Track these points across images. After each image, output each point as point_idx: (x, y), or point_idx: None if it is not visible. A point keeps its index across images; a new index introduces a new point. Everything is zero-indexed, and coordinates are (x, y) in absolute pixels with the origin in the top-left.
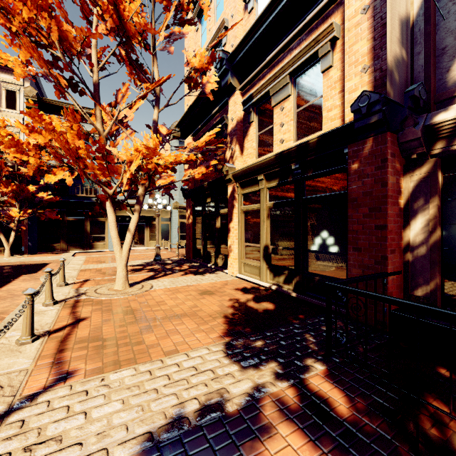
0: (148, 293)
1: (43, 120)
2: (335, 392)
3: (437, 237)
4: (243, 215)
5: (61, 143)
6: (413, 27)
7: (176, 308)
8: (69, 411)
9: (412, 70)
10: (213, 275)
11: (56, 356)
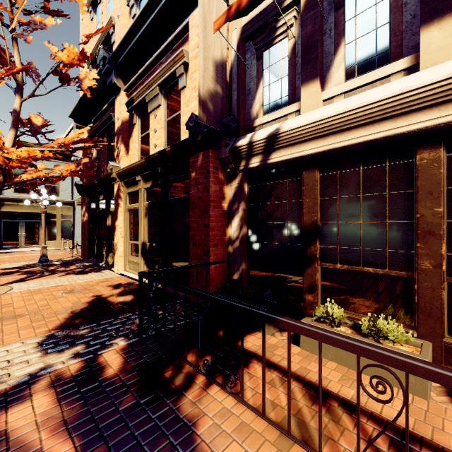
0: None
1: None
2: (118, 360)
3: (243, 233)
4: (128, 213)
5: None
6: (232, 68)
7: (22, 309)
8: None
9: (231, 102)
10: (96, 274)
11: None
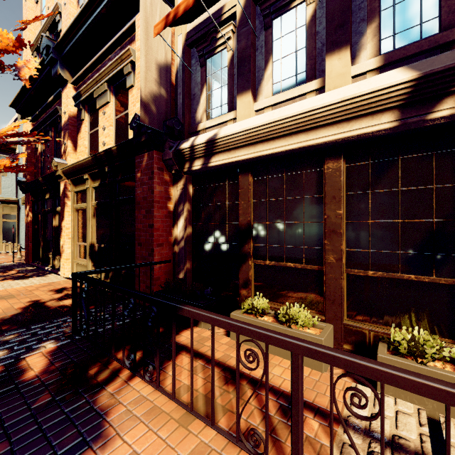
0: None
1: None
2: (43, 362)
3: (188, 233)
4: (76, 214)
5: None
6: (178, 72)
7: None
8: None
9: (177, 105)
10: (39, 278)
11: None
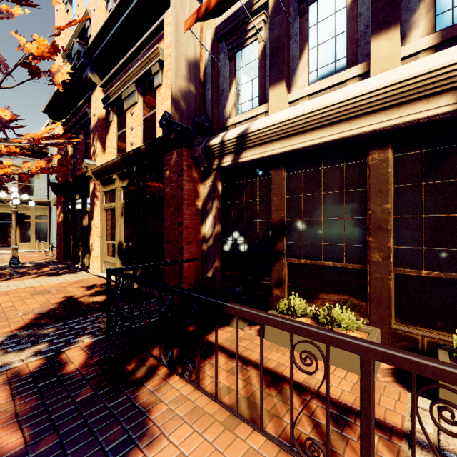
0: None
1: None
2: (81, 356)
3: (217, 231)
4: (105, 213)
5: None
6: (206, 68)
7: None
8: None
9: (205, 101)
10: (71, 275)
11: None
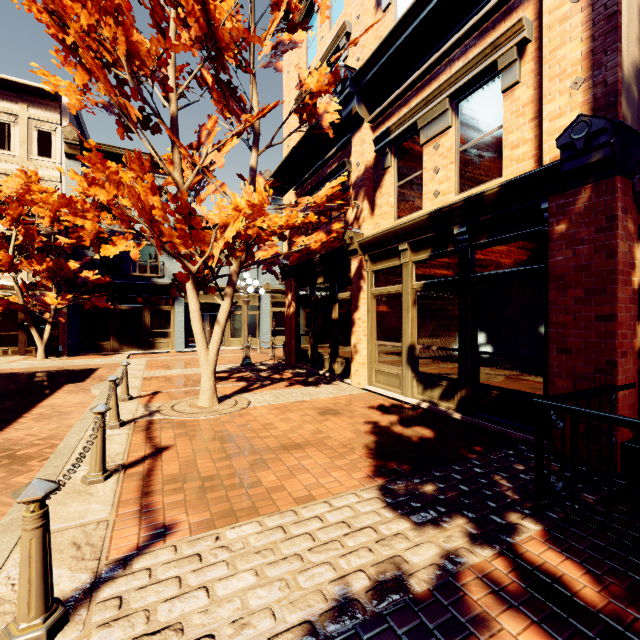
0: (246, 412)
1: (106, 168)
2: (569, 566)
3: None
4: (374, 301)
5: (133, 200)
6: None
7: (292, 433)
8: (182, 585)
9: None
10: (331, 386)
11: (142, 502)
